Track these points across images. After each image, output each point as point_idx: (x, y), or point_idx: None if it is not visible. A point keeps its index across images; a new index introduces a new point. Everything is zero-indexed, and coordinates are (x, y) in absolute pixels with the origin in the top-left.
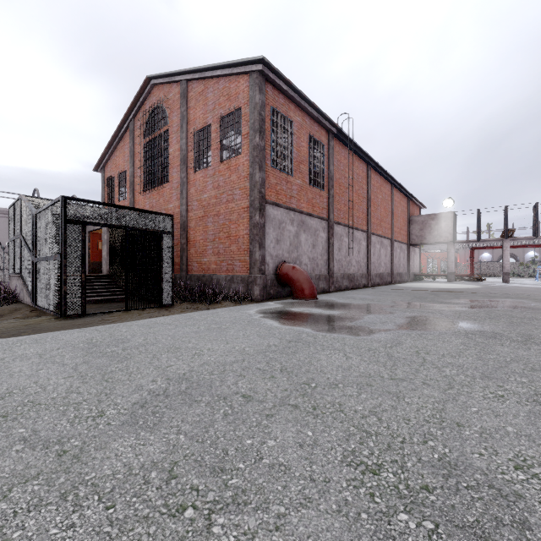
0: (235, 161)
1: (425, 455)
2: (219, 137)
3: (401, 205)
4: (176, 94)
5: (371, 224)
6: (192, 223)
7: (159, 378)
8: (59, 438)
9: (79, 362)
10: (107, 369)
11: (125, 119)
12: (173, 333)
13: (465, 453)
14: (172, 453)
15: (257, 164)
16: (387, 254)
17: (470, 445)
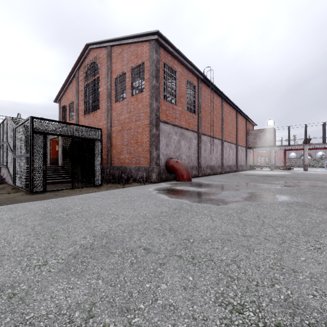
0: (140, 96)
1: (274, 296)
2: (130, 81)
3: (242, 124)
4: (104, 54)
5: (224, 135)
6: (114, 134)
7: (88, 235)
8: (12, 283)
9: (36, 224)
10: (54, 229)
11: (73, 70)
12: (100, 203)
13: (302, 294)
14: (92, 295)
15: (154, 97)
16: (234, 153)
17: (305, 287)
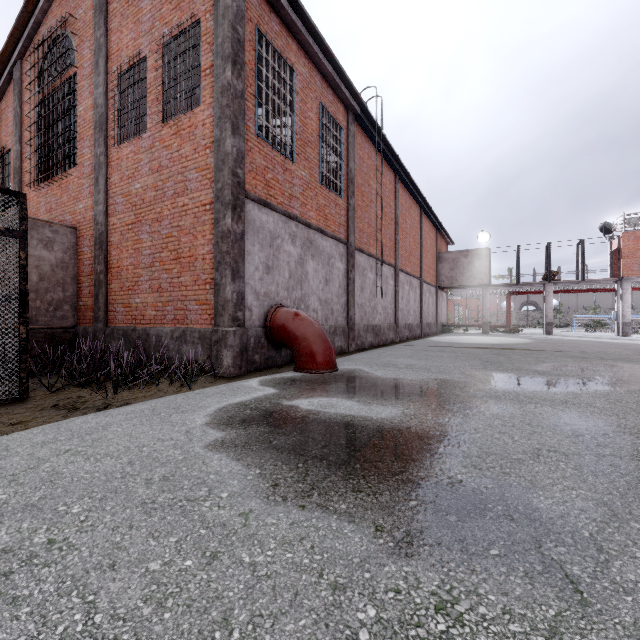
0: (189, 120)
1: None
2: (161, 78)
3: (430, 237)
4: (88, 9)
5: (399, 257)
6: (115, 236)
7: None
8: None
9: None
10: None
11: (4, 59)
12: None
13: None
14: None
15: (228, 120)
16: (416, 298)
17: None
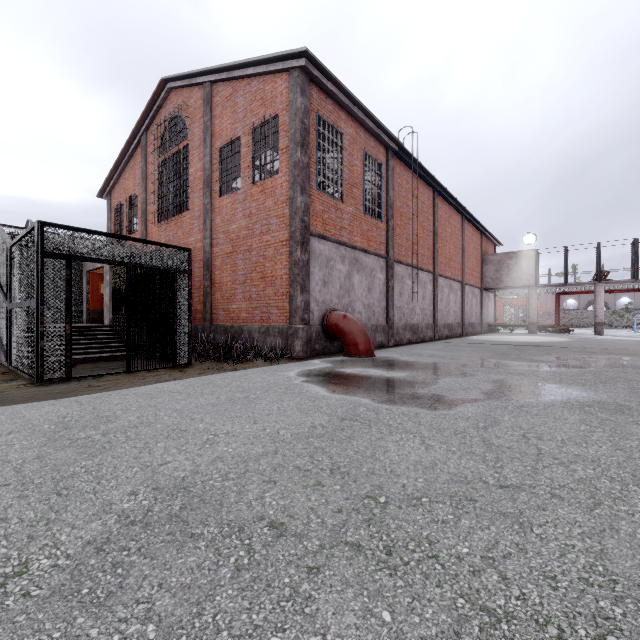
0: (271, 183)
1: None
2: (251, 152)
3: (473, 242)
4: (198, 100)
5: (438, 263)
6: (217, 261)
7: (142, 487)
8: None
9: (29, 456)
10: (68, 471)
11: (135, 132)
12: (182, 406)
13: None
14: None
15: (299, 185)
16: (457, 300)
17: None
